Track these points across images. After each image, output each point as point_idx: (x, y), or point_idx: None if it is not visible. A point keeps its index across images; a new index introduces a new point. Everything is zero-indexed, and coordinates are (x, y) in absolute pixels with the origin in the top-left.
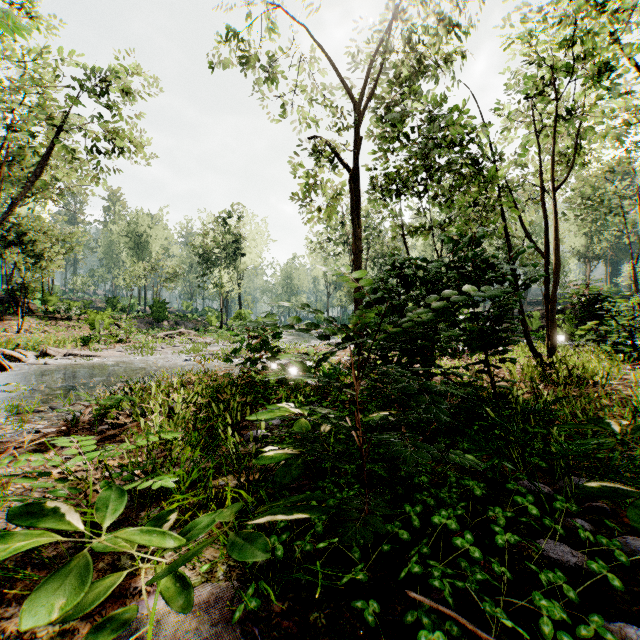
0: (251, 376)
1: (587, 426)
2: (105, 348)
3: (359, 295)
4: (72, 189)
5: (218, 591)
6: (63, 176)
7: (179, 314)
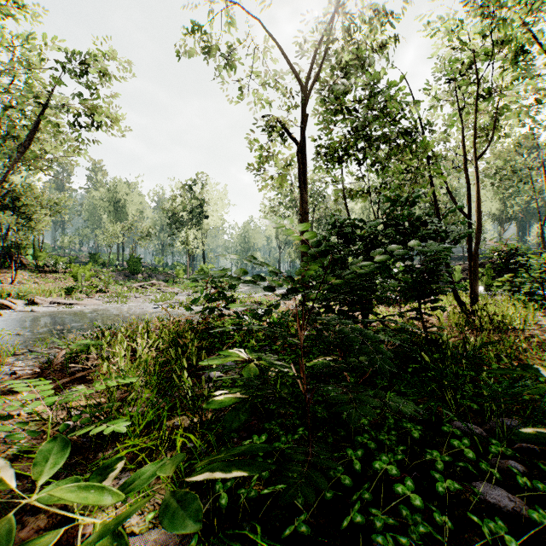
0: (209, 322)
1: (517, 371)
2: (86, 297)
3: (303, 248)
4: (59, 160)
5: (163, 538)
6: (51, 149)
7: (152, 268)
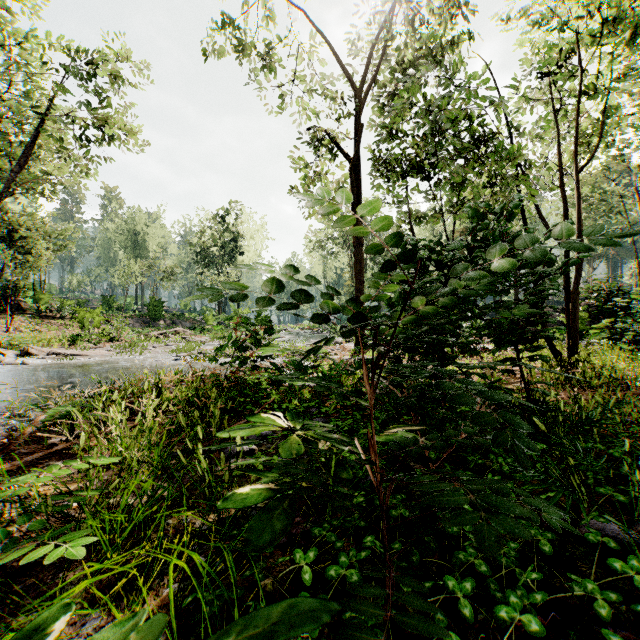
0: (239, 377)
1: None
2: (94, 347)
3: (378, 247)
4: (63, 183)
5: None
6: (54, 170)
7: (176, 313)
